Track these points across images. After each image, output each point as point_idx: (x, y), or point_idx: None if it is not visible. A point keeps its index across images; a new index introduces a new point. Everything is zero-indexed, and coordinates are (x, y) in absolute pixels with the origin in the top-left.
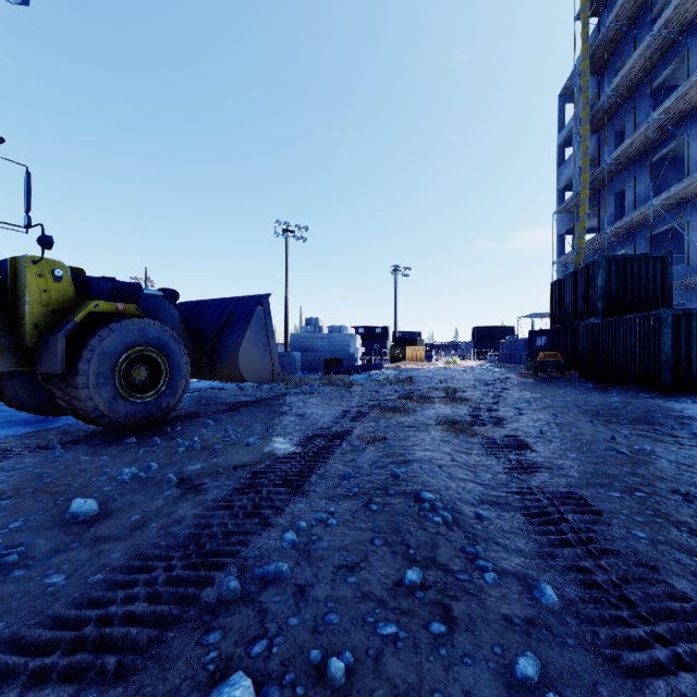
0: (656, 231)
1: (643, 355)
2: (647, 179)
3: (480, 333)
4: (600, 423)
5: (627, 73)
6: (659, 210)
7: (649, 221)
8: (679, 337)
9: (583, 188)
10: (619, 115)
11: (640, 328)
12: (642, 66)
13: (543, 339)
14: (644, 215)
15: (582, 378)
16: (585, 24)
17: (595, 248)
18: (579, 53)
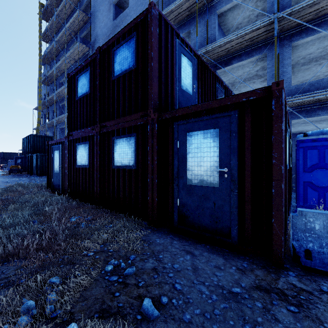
0: (61, 127)
1: (36, 166)
2: (60, 110)
3: (5, 156)
4: (2, 184)
5: (52, 73)
6: (60, 121)
7: (59, 124)
8: (43, 161)
9: (39, 105)
10: (54, 84)
11: (36, 158)
12: (56, 74)
13: (20, 160)
14: (56, 121)
15: (28, 174)
16: (40, 46)
17: (47, 127)
18: (44, 51)
